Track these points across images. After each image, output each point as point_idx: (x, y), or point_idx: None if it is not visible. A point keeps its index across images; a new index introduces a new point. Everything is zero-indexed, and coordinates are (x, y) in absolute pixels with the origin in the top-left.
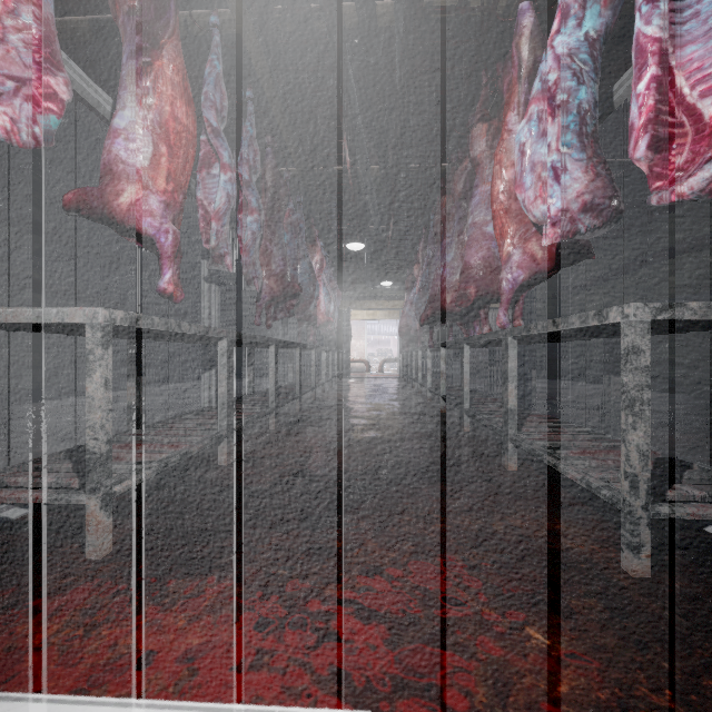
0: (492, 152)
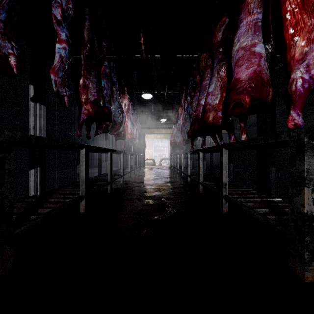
0: None
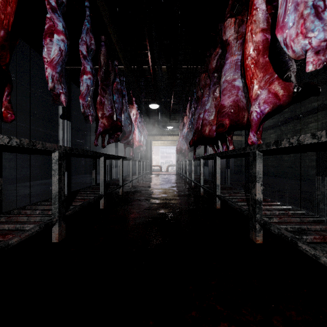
0: (237, 35)
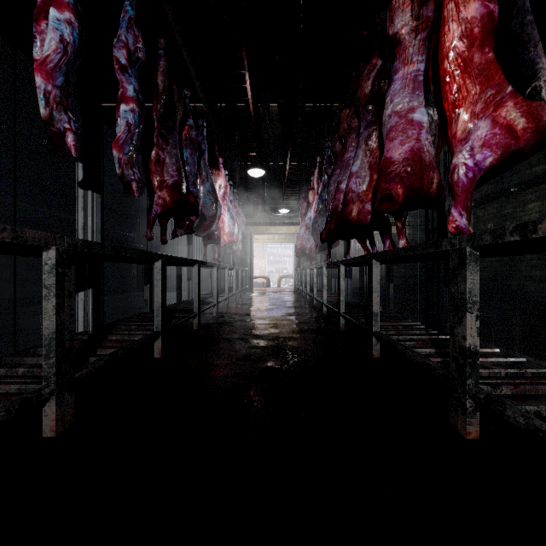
0: (417, 24)
